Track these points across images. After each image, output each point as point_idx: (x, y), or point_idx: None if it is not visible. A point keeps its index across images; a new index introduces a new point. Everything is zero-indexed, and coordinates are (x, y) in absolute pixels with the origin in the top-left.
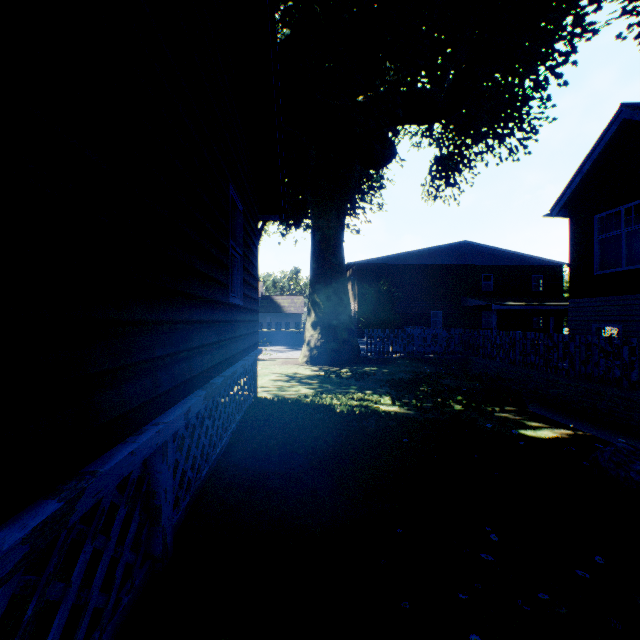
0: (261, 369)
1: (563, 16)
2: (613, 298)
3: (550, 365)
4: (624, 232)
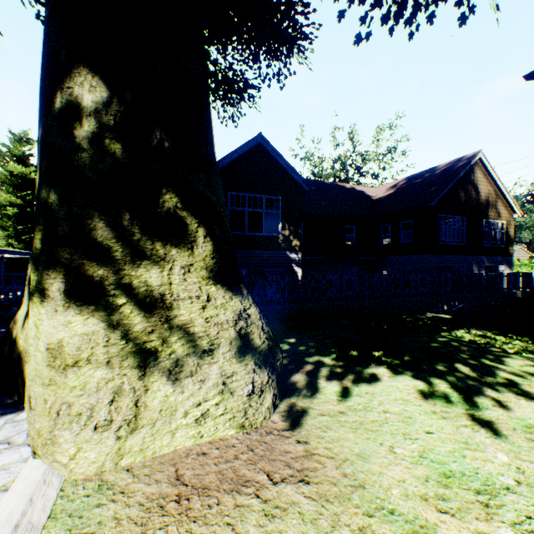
0: (498, 483)
1: (258, 44)
2: (241, 251)
3: (266, 299)
4: (247, 210)
